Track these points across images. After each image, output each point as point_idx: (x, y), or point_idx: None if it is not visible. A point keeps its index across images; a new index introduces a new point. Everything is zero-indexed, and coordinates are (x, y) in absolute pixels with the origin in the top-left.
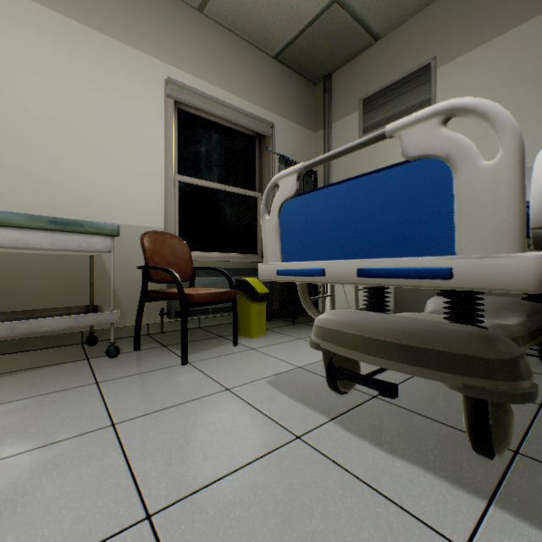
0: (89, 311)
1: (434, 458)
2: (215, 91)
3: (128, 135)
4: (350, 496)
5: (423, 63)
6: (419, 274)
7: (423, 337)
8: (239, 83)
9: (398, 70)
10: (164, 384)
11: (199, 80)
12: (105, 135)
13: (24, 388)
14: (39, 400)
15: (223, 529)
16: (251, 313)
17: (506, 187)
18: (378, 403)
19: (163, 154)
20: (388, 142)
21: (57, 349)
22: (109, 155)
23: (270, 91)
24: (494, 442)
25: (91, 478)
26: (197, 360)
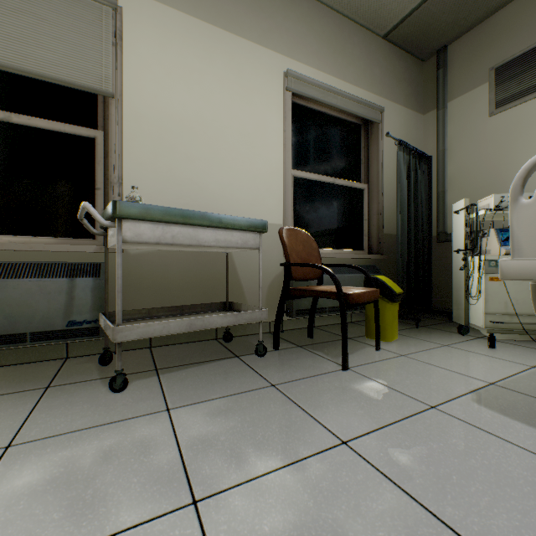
0: (224, 307)
1: None
2: (327, 80)
3: (252, 131)
4: None
5: None
6: None
7: None
8: (349, 68)
9: None
10: (348, 394)
11: (313, 69)
12: (233, 133)
13: (207, 385)
14: (233, 401)
15: None
16: (386, 315)
17: None
18: None
19: (281, 149)
20: (535, 114)
21: (198, 344)
22: (237, 153)
23: (378, 73)
24: None
25: (396, 522)
26: (353, 365)
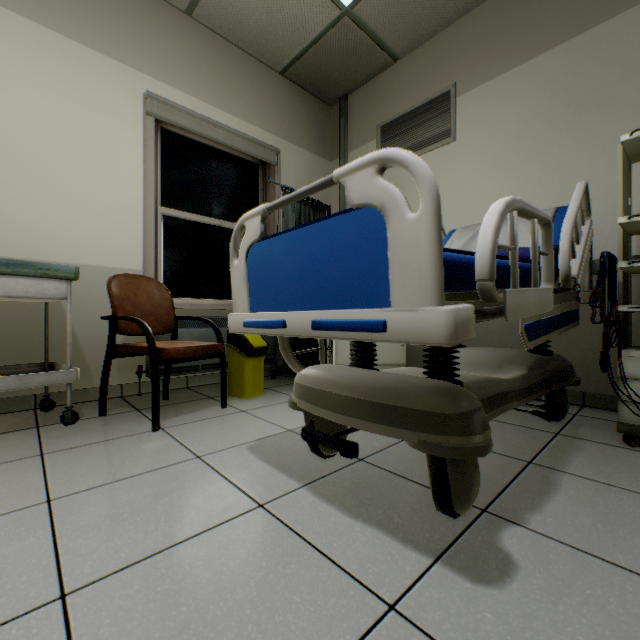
0: (44, 369)
1: (399, 520)
2: (207, 110)
3: (96, 158)
4: (295, 562)
5: (442, 89)
6: (360, 327)
7: (387, 393)
8: (237, 101)
9: (417, 96)
10: (124, 454)
11: (187, 95)
12: (66, 157)
13: None
14: None
15: (145, 603)
16: (244, 370)
17: (425, 241)
18: (361, 466)
19: (141, 182)
20: (407, 176)
21: (1, 416)
22: (71, 182)
23: (276, 111)
24: (453, 500)
25: (6, 560)
26: (173, 425)
